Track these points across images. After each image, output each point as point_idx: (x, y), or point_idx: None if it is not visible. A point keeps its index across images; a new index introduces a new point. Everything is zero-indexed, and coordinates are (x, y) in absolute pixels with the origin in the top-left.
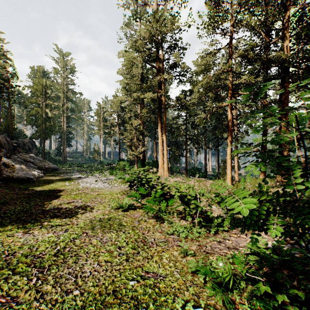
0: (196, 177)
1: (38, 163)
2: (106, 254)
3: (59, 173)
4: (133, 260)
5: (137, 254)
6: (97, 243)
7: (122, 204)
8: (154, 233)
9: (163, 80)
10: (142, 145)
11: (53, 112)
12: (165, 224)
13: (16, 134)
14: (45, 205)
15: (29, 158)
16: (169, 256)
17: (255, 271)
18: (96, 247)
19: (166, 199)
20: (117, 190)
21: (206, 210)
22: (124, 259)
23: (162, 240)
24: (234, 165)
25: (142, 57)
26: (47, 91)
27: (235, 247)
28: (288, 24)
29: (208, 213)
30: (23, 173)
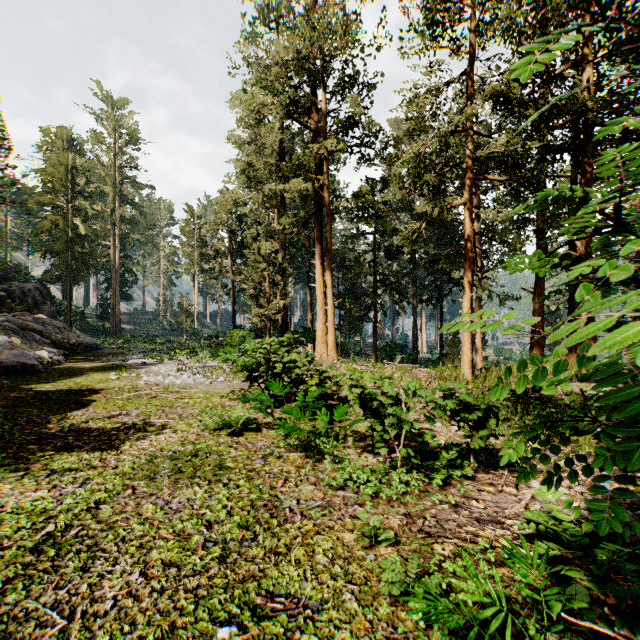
0: (396, 362)
1: (54, 334)
2: (170, 542)
3: (101, 355)
4: (238, 560)
5: (250, 542)
6: (153, 515)
7: (229, 418)
8: (299, 486)
9: (326, 152)
10: (282, 296)
11: (91, 225)
12: (327, 464)
13: (8, 272)
14: (50, 422)
15: (34, 323)
16: (333, 546)
17: (586, 607)
18: (148, 524)
19: (331, 407)
20: (224, 389)
21: (420, 432)
22: (216, 558)
23: (318, 504)
24: (474, 339)
25: (281, 104)
26: (77, 180)
27: (494, 518)
28: (592, 33)
29: (425, 438)
30: (12, 354)
